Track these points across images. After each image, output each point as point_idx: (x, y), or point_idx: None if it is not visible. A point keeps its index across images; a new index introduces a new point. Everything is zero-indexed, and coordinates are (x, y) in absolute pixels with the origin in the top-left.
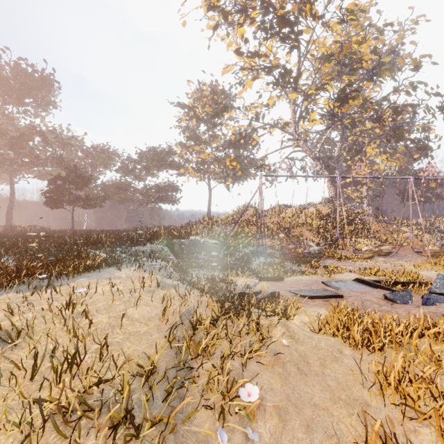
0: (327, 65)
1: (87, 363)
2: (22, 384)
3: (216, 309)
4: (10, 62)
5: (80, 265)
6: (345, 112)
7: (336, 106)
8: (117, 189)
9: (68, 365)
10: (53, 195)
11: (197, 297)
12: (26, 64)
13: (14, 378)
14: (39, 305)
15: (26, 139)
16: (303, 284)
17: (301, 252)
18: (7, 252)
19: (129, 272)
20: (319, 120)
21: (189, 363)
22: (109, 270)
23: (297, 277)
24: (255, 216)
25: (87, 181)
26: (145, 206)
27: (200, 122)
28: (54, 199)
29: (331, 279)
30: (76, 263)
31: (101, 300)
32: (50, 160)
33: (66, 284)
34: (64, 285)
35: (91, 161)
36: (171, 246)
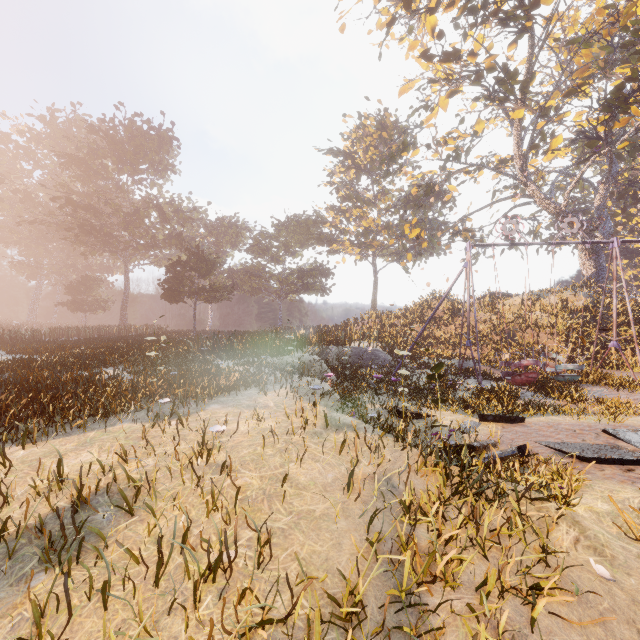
0: (583, 53)
1: (238, 567)
2: (143, 594)
3: (440, 481)
4: (124, 120)
5: (211, 384)
6: (616, 130)
7: (602, 120)
8: (248, 276)
9: (210, 572)
10: (172, 285)
11: (394, 451)
12: (141, 120)
13: (131, 578)
14: (161, 446)
15: (142, 215)
16: (565, 432)
17: (540, 372)
18: (121, 361)
19: (278, 399)
20: (565, 149)
21: (414, 593)
22: (250, 394)
23: (549, 417)
24: (451, 312)
25: (212, 266)
26: (284, 298)
27: (362, 173)
28: (173, 291)
29: (620, 426)
30: (205, 381)
31: (245, 443)
32: (169, 241)
33: (195, 412)
34: (192, 414)
35: (215, 240)
36: (325, 357)
